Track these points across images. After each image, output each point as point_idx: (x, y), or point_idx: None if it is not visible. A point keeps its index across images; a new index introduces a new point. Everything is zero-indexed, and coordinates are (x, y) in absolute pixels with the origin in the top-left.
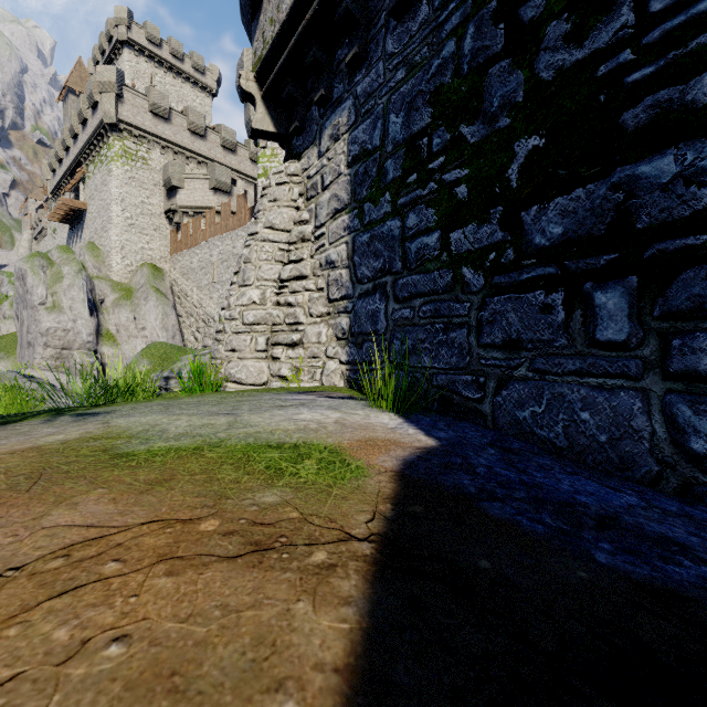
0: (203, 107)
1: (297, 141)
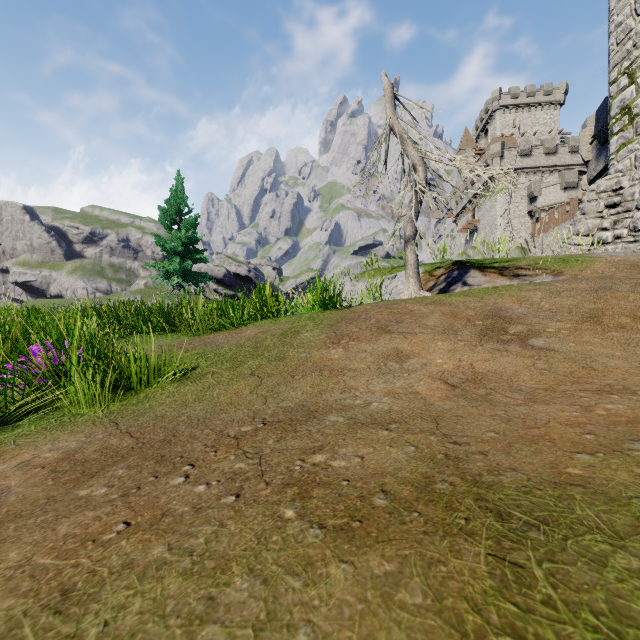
0: (552, 119)
1: None
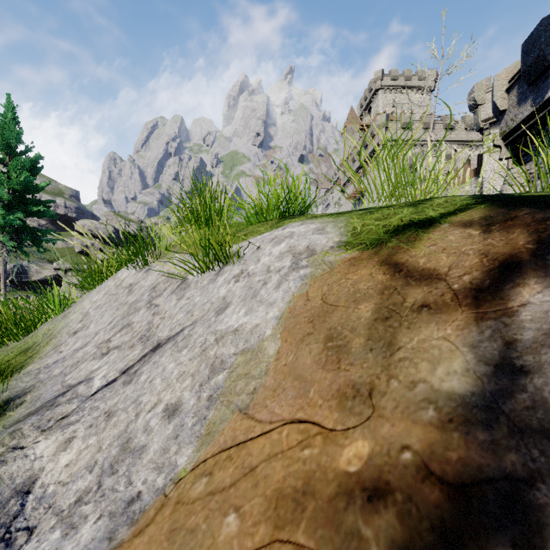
0: (425, 103)
1: (523, 158)
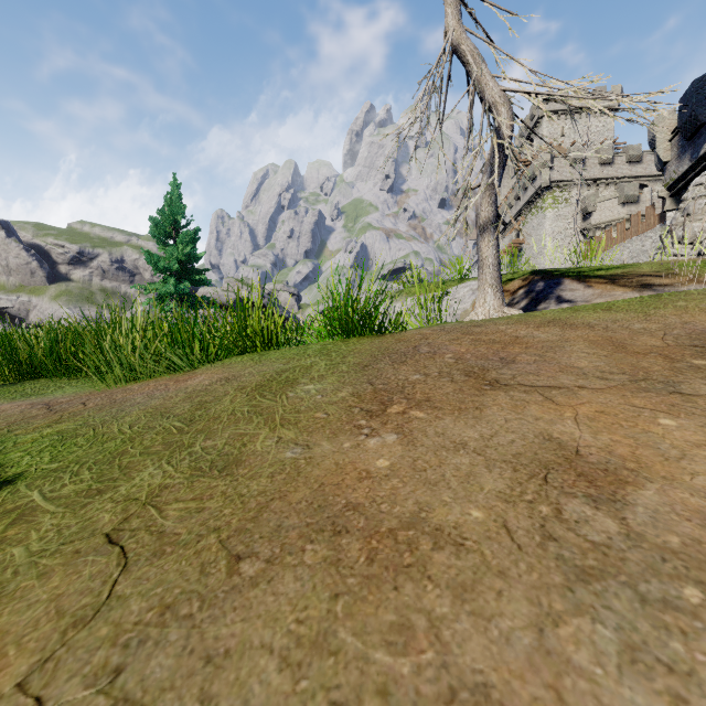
0: (605, 127)
1: None
